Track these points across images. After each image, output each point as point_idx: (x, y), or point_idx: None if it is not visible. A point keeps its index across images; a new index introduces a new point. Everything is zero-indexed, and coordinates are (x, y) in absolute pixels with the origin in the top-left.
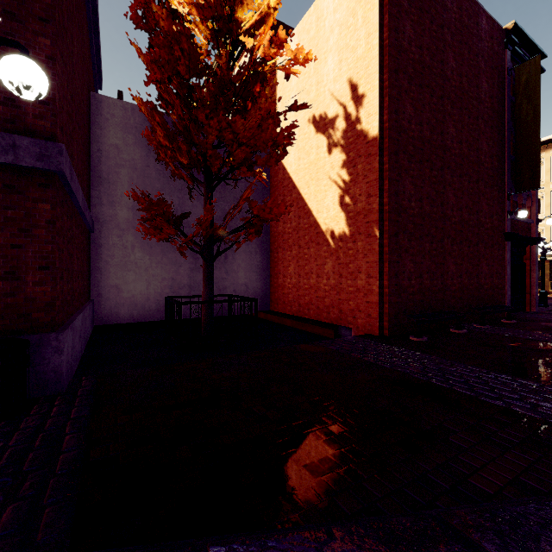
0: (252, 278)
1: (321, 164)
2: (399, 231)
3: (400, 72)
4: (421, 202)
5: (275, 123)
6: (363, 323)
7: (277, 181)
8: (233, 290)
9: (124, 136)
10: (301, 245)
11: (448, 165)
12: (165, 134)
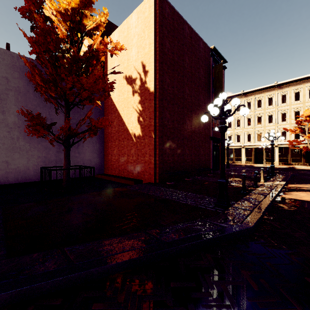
0: (94, 156)
1: (129, 100)
2: (163, 135)
3: (164, 63)
4: (173, 122)
5: (103, 81)
6: (148, 177)
7: (108, 105)
8: (82, 163)
9: (12, 72)
10: (120, 139)
11: (185, 106)
12: (41, 79)
